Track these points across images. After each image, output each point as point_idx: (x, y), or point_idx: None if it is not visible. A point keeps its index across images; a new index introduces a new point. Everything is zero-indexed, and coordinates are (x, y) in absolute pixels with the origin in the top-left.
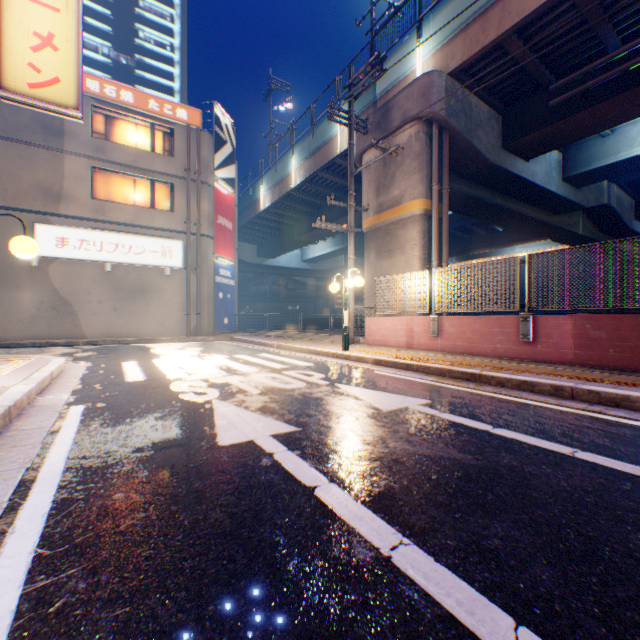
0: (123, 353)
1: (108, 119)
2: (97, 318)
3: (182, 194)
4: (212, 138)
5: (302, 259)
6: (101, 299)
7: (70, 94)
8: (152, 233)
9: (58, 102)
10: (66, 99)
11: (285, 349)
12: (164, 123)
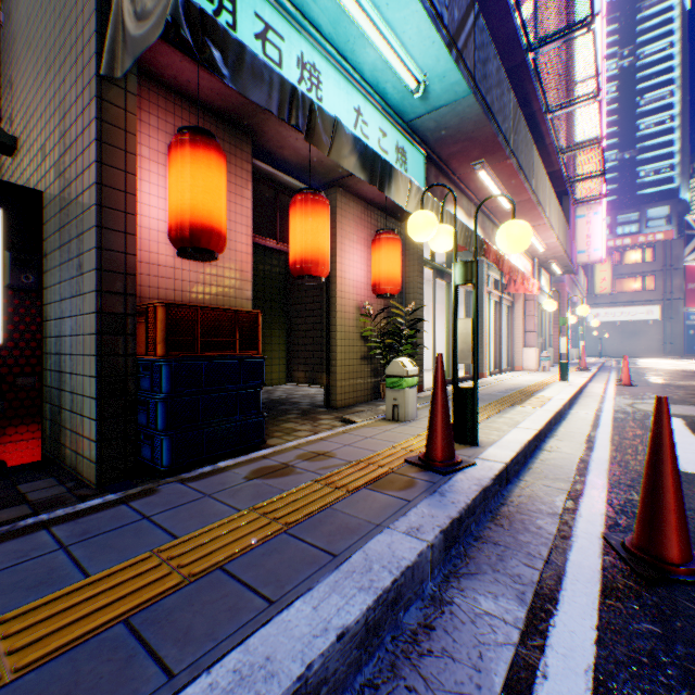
0: None
1: (616, 254)
2: (611, 346)
3: (658, 279)
4: (680, 240)
5: None
6: (612, 338)
7: (608, 290)
8: (639, 304)
9: (605, 293)
10: (607, 292)
11: None
12: (646, 245)
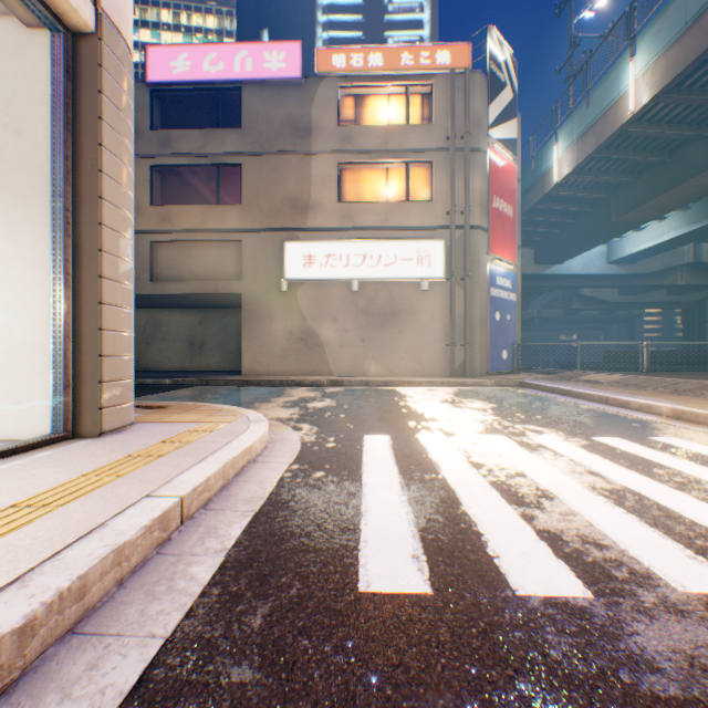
0: (367, 406)
1: (354, 101)
2: (342, 351)
3: (442, 173)
4: (484, 81)
5: (608, 259)
6: (347, 327)
7: None
8: (404, 235)
9: None
10: None
11: None
12: (419, 80)
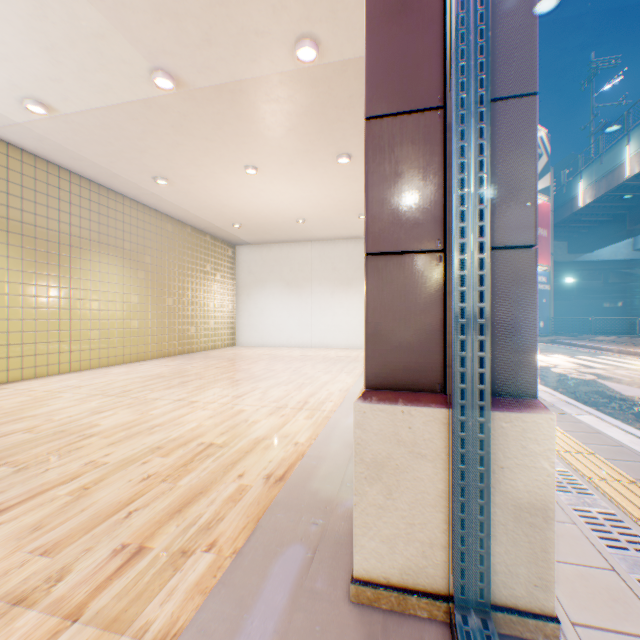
0: None
1: None
2: None
3: None
4: None
5: (631, 248)
6: None
7: None
8: None
9: None
10: None
11: (625, 354)
12: None
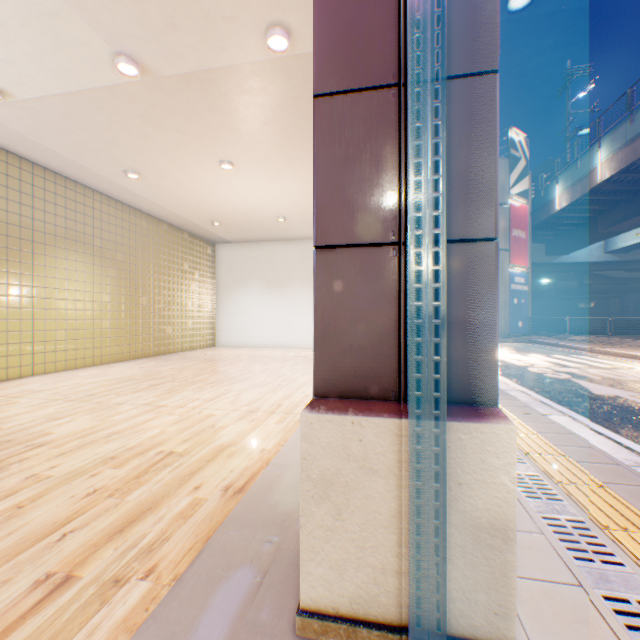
0: None
1: None
2: None
3: None
4: (504, 162)
5: (604, 250)
6: None
7: None
8: None
9: None
10: None
11: (598, 353)
12: None
